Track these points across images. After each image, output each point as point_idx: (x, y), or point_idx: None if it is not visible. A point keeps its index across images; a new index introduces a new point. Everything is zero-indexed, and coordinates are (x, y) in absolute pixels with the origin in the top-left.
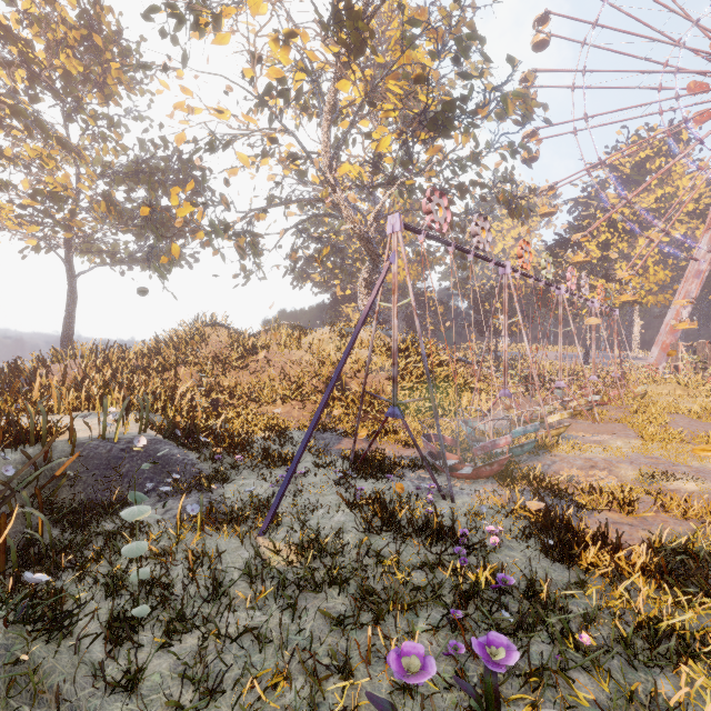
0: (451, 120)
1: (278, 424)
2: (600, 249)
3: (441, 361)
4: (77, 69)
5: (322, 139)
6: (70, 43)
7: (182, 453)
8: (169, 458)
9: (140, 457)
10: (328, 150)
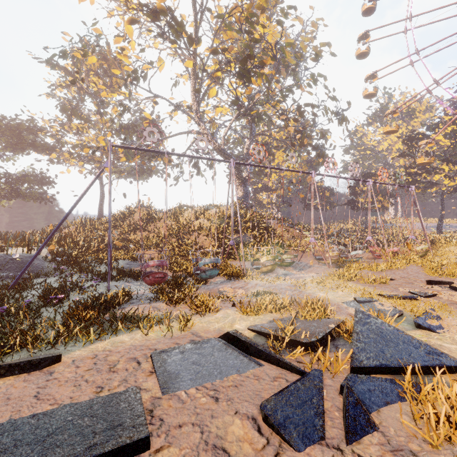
0: (245, 71)
1: (114, 256)
2: (448, 138)
3: (252, 226)
4: (98, 81)
5: (191, 96)
6: (93, 69)
7: (41, 263)
8: (32, 265)
9: (18, 263)
10: (195, 102)
